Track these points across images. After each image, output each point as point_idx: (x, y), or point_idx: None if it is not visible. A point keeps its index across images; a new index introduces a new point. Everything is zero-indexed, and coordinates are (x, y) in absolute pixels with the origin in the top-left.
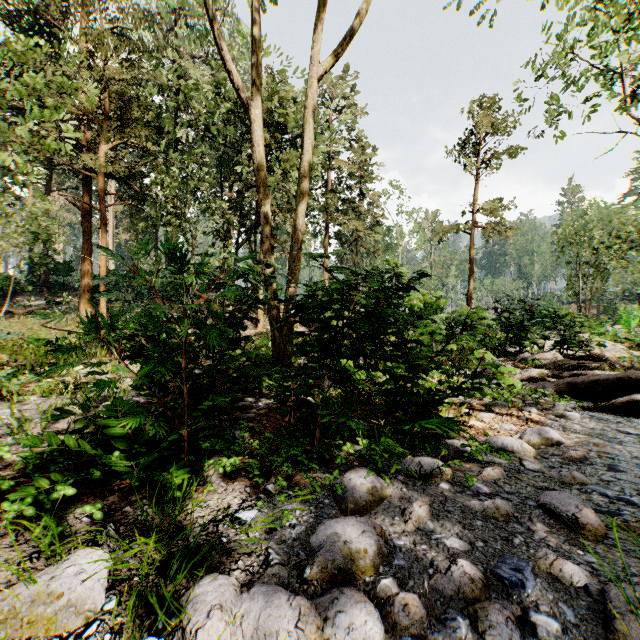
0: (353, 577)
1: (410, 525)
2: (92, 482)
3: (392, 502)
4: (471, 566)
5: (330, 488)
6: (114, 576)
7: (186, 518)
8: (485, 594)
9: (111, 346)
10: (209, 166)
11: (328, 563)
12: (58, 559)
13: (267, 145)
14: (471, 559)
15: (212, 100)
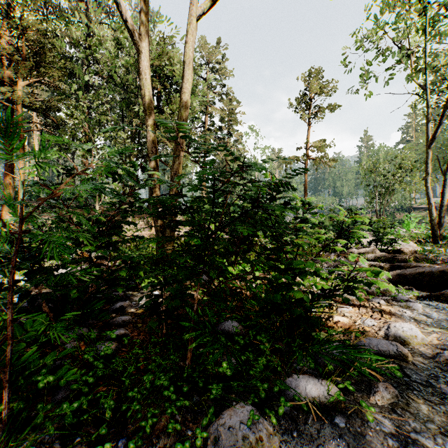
0: None
1: None
2: None
3: None
4: None
5: (203, 440)
6: None
7: None
8: None
9: None
10: (116, 108)
11: None
12: None
13: (159, 91)
14: None
15: (115, 54)
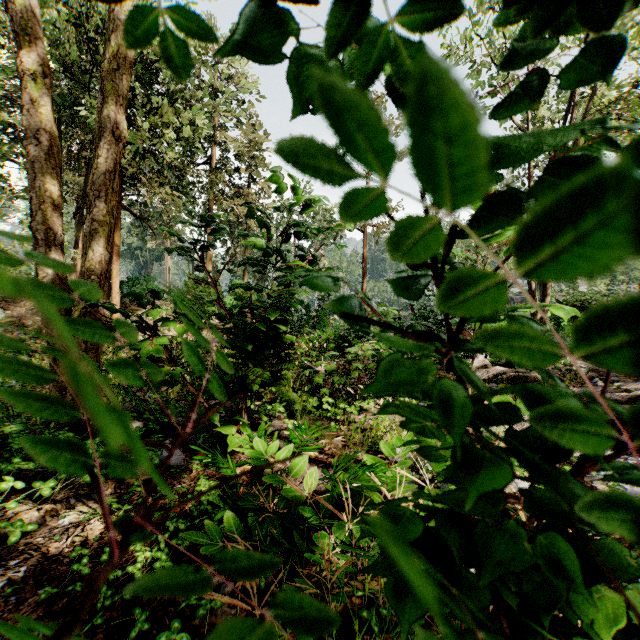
0: None
1: None
2: None
3: None
4: None
5: None
6: None
7: None
8: None
9: None
10: None
11: None
12: None
13: None
14: None
15: None
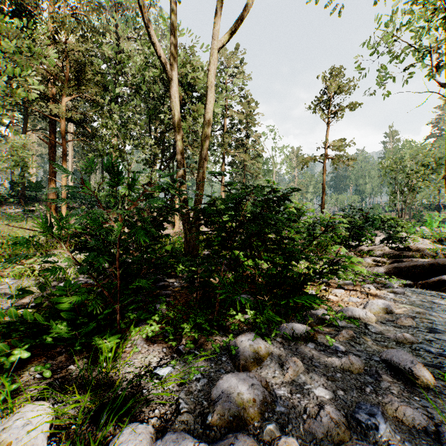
0: (245, 422)
1: (287, 378)
2: (46, 345)
3: (273, 359)
4: (335, 412)
5: (226, 348)
6: (56, 424)
7: (116, 374)
8: (348, 435)
9: (60, 242)
10: (140, 114)
11: (225, 411)
12: (10, 412)
13: (181, 99)
14: (335, 405)
15: (142, 67)
